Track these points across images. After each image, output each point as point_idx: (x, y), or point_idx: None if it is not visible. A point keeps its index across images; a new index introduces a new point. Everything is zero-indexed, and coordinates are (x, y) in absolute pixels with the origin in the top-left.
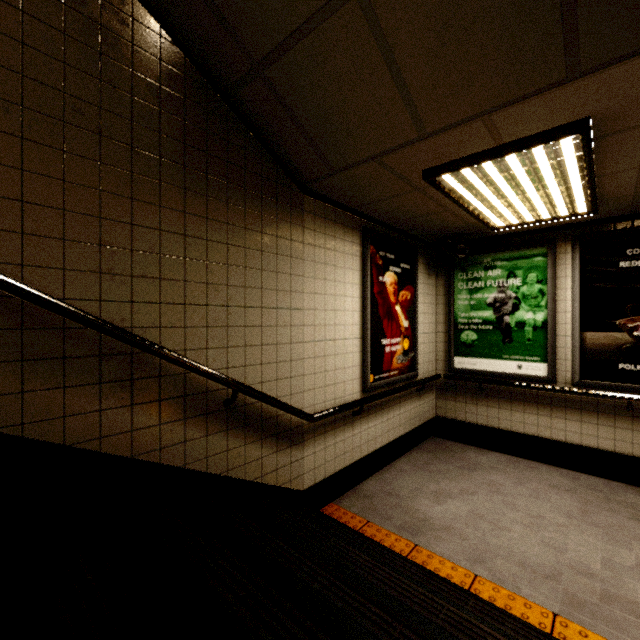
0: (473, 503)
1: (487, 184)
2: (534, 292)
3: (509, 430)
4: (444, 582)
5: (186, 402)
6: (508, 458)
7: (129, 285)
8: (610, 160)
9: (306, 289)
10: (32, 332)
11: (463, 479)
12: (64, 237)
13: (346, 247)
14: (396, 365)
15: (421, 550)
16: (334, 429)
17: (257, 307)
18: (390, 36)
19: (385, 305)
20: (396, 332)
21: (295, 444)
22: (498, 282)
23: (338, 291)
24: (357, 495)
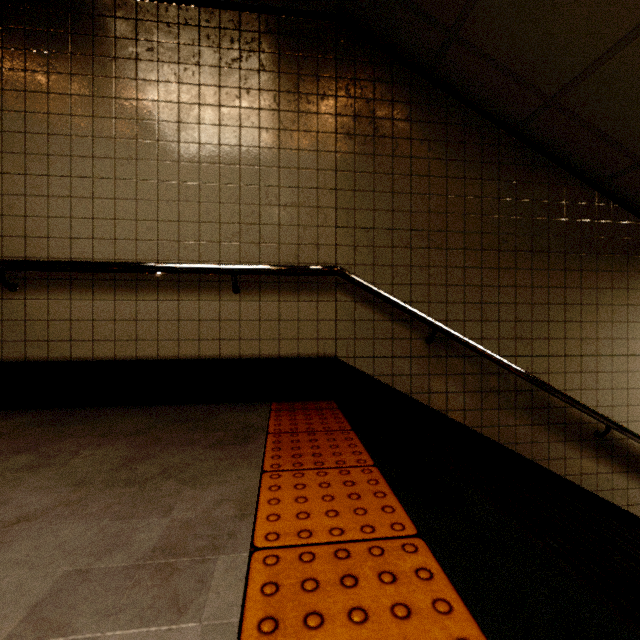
0: None
1: None
2: None
3: None
4: None
5: (565, 429)
6: None
7: (530, 345)
8: None
9: None
10: (485, 376)
11: None
12: (498, 319)
13: None
14: None
15: None
16: None
17: (623, 355)
18: None
19: None
20: None
21: None
22: None
23: None
24: None
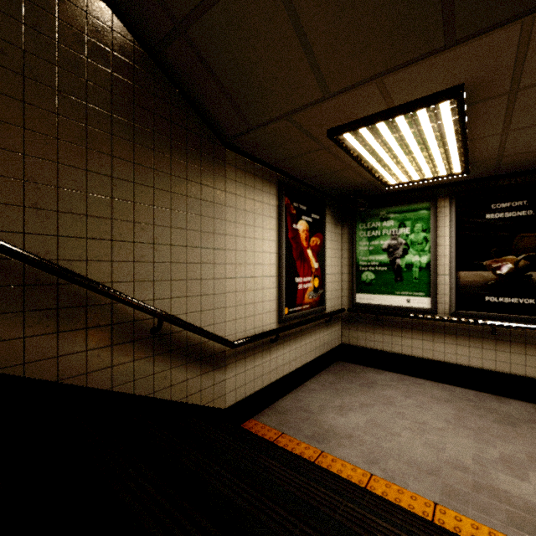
0: (370, 414)
1: (381, 144)
2: (420, 239)
3: (400, 353)
4: (344, 482)
5: (113, 330)
6: (399, 376)
7: (55, 220)
8: (479, 126)
9: (228, 232)
10: None
11: (363, 395)
12: None
13: (264, 197)
14: (308, 300)
15: (326, 455)
16: (253, 354)
17: (182, 246)
18: (296, 0)
19: (298, 249)
20: (308, 272)
21: (218, 368)
22: (391, 231)
23: (257, 235)
24: (274, 411)
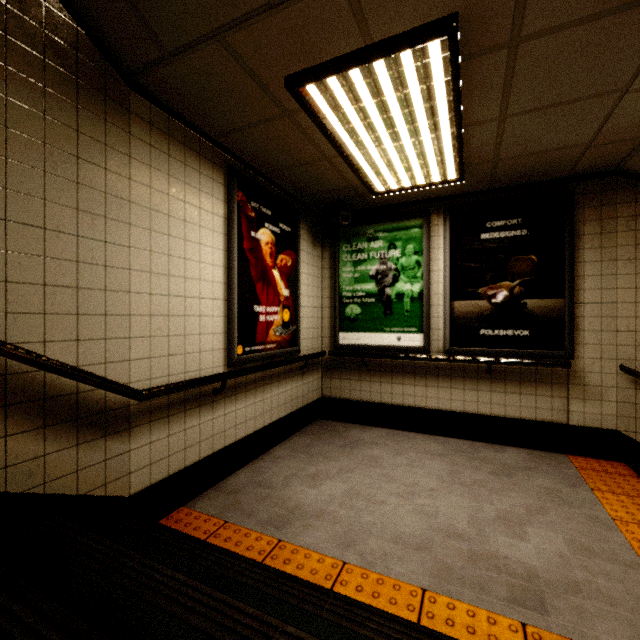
0: (351, 481)
1: (361, 115)
2: (412, 263)
3: (390, 403)
4: (298, 584)
5: None
6: (389, 432)
7: None
8: (475, 101)
9: (135, 221)
10: None
11: (344, 457)
12: None
13: (203, 183)
14: (274, 337)
15: (285, 545)
16: (184, 411)
17: (34, 226)
18: None
19: (259, 266)
20: (274, 300)
21: (115, 433)
22: (380, 254)
23: (191, 235)
24: (219, 492)
